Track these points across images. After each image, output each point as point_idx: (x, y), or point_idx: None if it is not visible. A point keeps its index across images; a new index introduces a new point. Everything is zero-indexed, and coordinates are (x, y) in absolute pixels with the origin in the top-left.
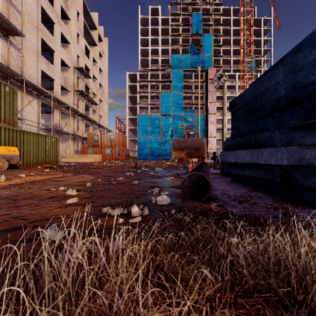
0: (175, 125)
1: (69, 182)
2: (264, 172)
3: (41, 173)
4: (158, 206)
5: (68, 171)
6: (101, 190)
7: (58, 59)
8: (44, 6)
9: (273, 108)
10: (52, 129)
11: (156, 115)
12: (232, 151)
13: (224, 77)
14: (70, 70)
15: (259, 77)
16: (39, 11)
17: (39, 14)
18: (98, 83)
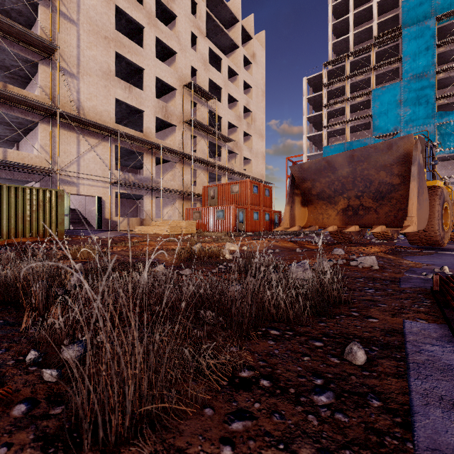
0: None
1: None
2: None
3: None
4: None
5: None
6: None
7: (149, 80)
8: (122, 5)
9: None
10: (119, 182)
11: (363, 140)
12: None
13: None
14: (177, 93)
15: None
16: (112, 14)
17: (112, 18)
18: (241, 107)
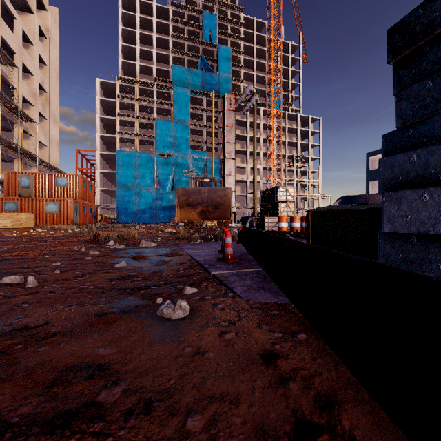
0: (178, 171)
1: None
2: None
3: None
4: None
5: None
6: None
7: None
8: None
9: None
10: None
11: (149, 153)
12: None
13: (256, 96)
14: None
15: None
16: None
17: None
18: (36, 83)
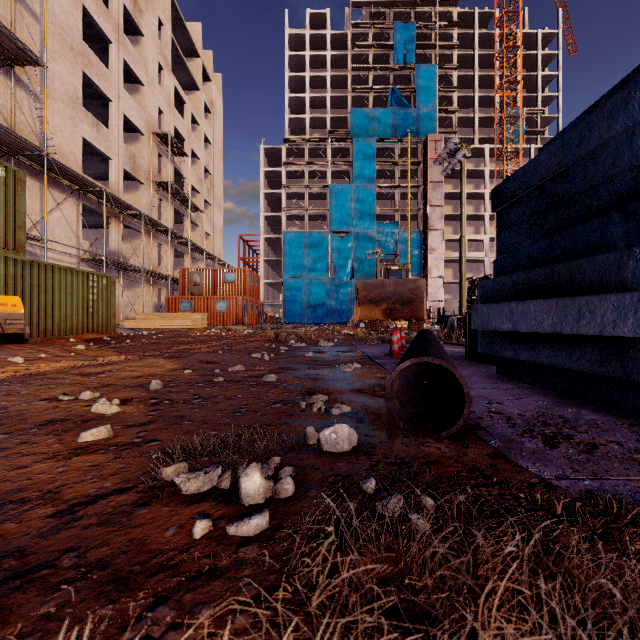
0: (360, 252)
1: (115, 377)
2: (599, 357)
3: (64, 354)
4: (324, 457)
5: (130, 348)
6: (183, 401)
7: (117, 117)
8: (89, 6)
9: (621, 191)
10: (105, 260)
11: (321, 232)
12: (503, 305)
13: (464, 149)
14: (143, 139)
15: (568, 126)
16: (79, 16)
17: (79, 22)
18: (202, 167)
